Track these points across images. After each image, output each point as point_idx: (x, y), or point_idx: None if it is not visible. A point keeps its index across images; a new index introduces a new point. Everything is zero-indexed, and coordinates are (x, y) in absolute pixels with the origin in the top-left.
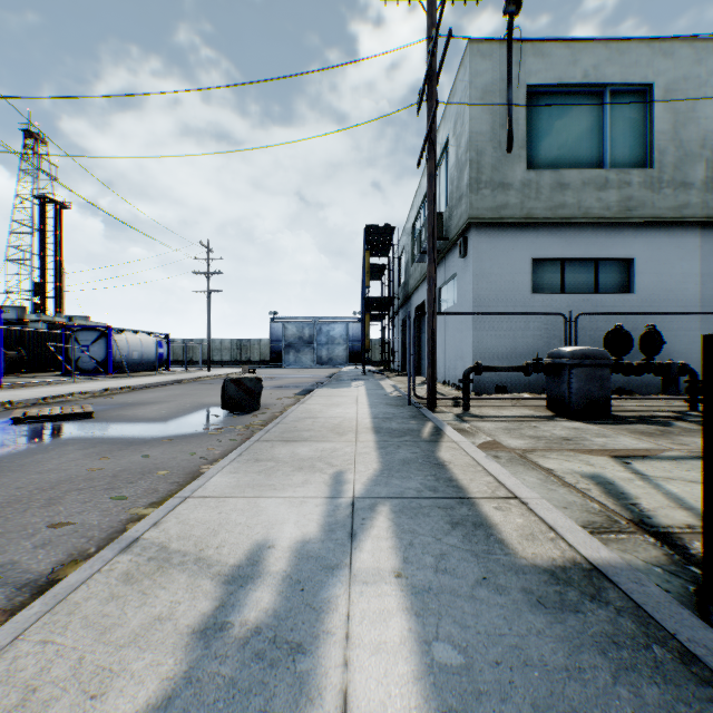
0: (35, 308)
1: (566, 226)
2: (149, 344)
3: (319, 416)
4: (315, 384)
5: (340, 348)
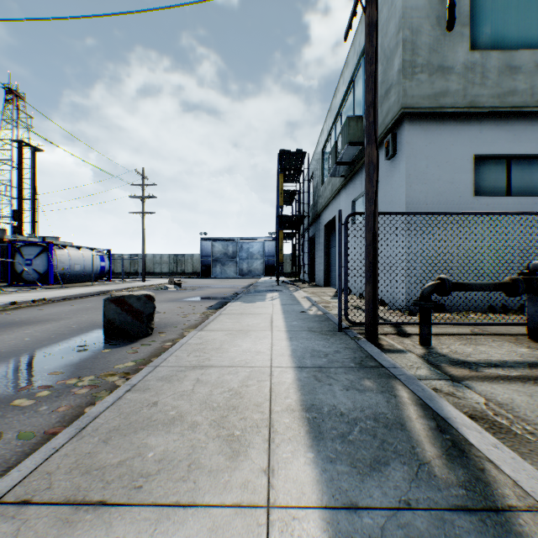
0: (14, 230)
1: (514, 118)
2: (91, 258)
3: (212, 361)
4: (232, 296)
5: (257, 262)
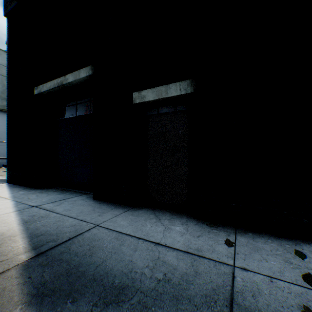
0: None
1: None
2: None
3: None
4: None
5: None
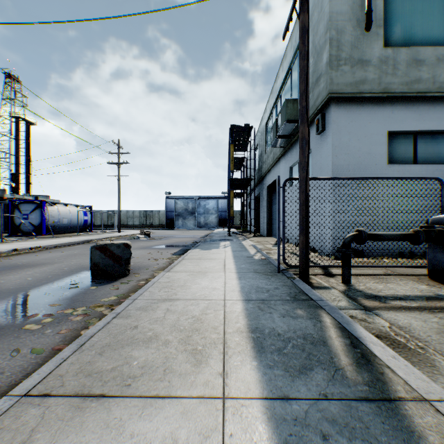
0: (12, 190)
1: (419, 101)
2: (76, 213)
3: (178, 295)
4: (192, 244)
5: (212, 216)
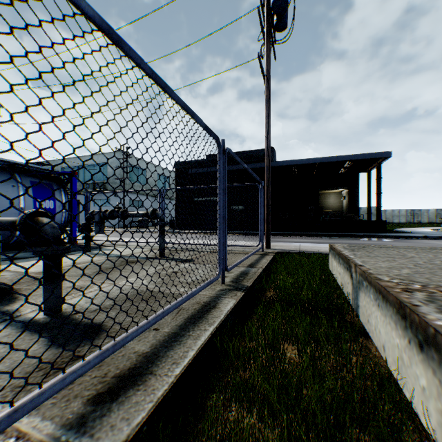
0: None
1: (135, 193)
2: None
3: None
4: None
5: None
